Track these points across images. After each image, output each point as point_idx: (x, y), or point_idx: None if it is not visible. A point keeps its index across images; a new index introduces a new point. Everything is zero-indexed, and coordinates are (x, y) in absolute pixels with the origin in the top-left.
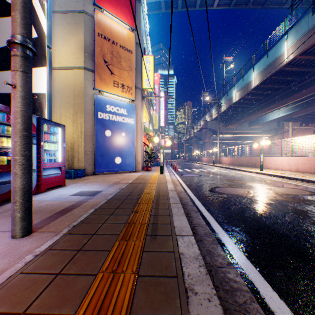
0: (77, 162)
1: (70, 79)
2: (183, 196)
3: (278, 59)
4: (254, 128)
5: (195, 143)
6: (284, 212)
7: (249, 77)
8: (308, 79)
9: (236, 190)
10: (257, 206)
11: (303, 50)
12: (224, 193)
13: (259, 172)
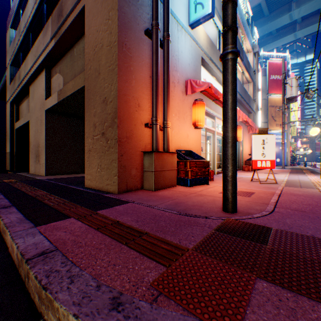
0: None
1: None
2: None
3: None
4: None
5: None
6: None
7: None
8: None
9: None
10: None
11: None
12: None
13: None
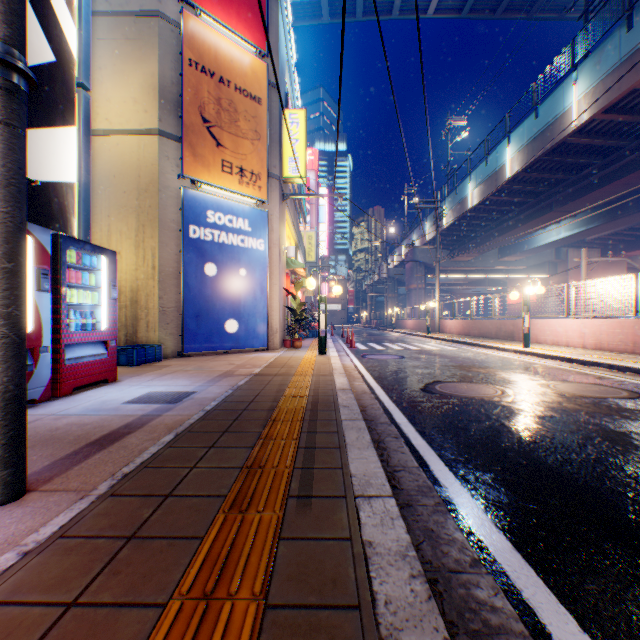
0: (144, 331)
1: (129, 156)
2: (368, 403)
3: (558, 120)
4: (509, 261)
5: (390, 292)
6: (583, 436)
7: (500, 156)
8: (618, 162)
9: (479, 388)
10: (524, 425)
11: (610, 103)
12: (453, 396)
13: (521, 349)
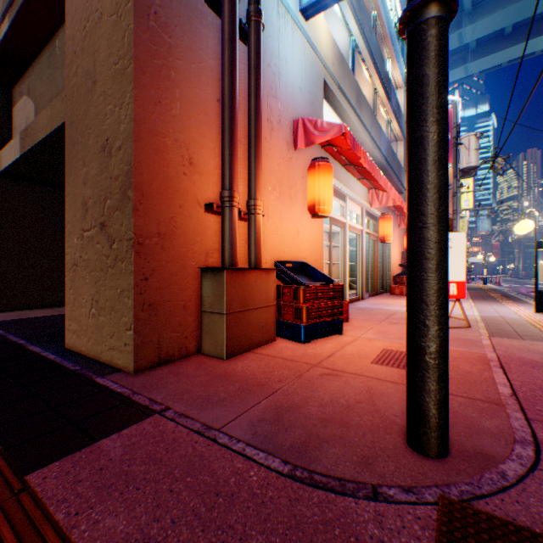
0: None
1: None
2: None
3: None
4: None
5: None
6: None
7: None
8: None
9: None
10: None
11: None
12: None
13: None
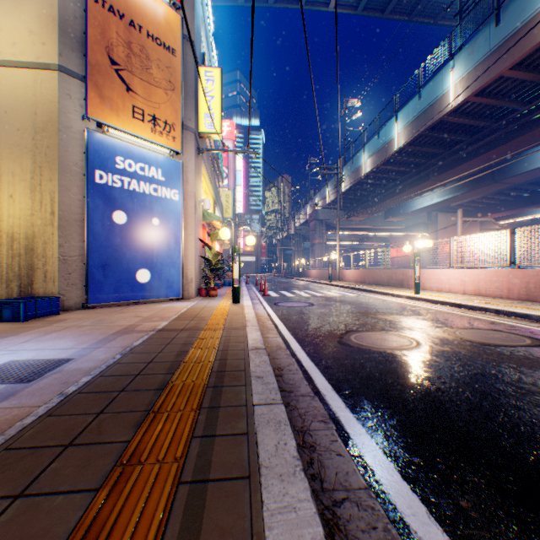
0: (41, 281)
1: (23, 91)
2: (284, 363)
3: (438, 101)
4: (392, 222)
5: (297, 246)
6: (535, 405)
7: (389, 131)
8: (483, 140)
9: (393, 338)
10: (462, 389)
11: (481, 88)
12: (371, 349)
13: (414, 296)
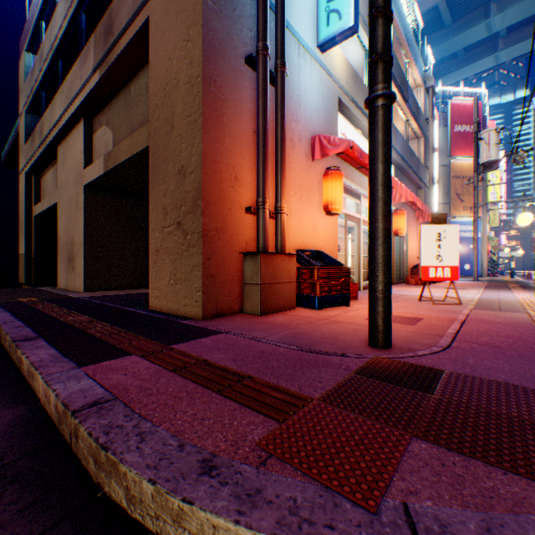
0: None
1: None
2: None
3: None
4: None
5: None
6: None
7: None
8: None
9: None
10: None
11: None
12: None
13: None
